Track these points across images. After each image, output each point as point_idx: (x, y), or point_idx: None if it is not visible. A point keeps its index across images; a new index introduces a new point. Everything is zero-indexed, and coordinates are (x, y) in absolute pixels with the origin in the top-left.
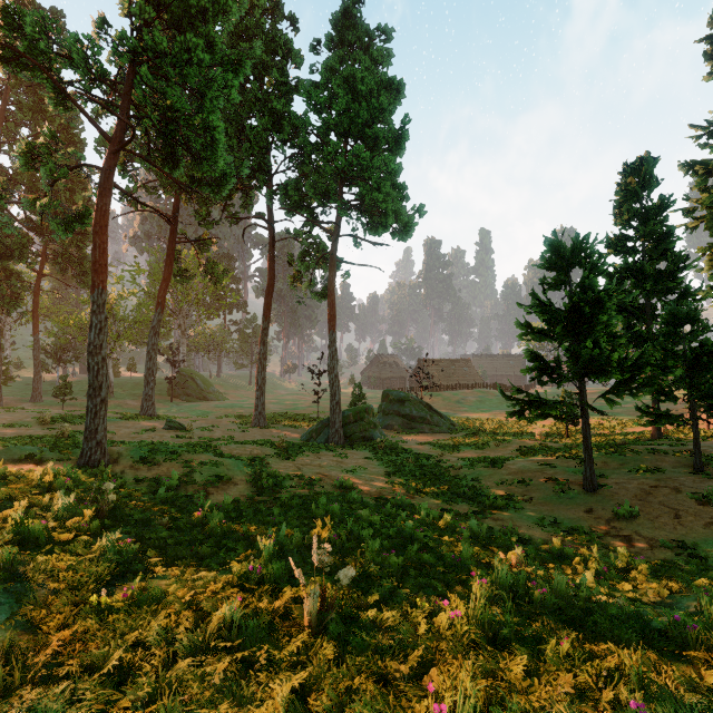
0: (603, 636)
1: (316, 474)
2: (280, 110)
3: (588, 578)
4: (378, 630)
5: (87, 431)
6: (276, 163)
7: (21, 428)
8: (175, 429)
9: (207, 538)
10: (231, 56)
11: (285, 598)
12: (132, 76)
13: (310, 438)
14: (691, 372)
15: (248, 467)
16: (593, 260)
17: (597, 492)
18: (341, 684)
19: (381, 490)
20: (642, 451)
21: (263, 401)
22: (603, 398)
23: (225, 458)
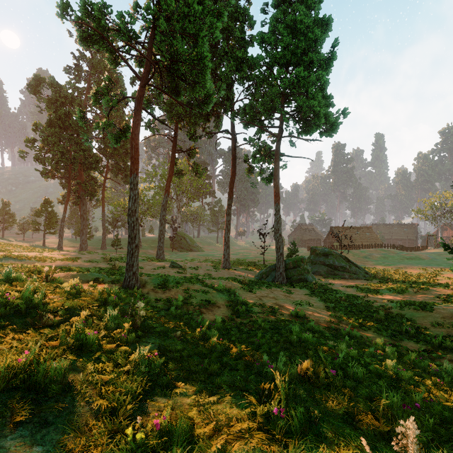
0: None
1: (274, 304)
2: (240, 57)
3: None
4: None
5: (127, 265)
6: (238, 93)
7: (95, 263)
8: (176, 267)
9: (210, 352)
10: (214, 10)
11: None
12: (153, 36)
13: (261, 278)
14: None
15: (226, 295)
16: None
17: None
18: None
19: (328, 321)
20: None
21: (228, 252)
22: None
23: (210, 288)
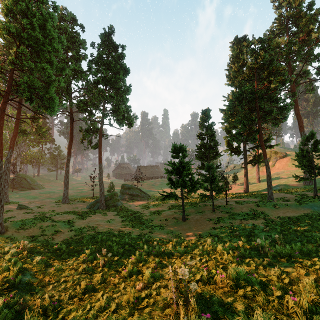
0: (160, 258)
1: (95, 224)
2: (76, 69)
3: (170, 247)
4: (116, 265)
5: None
6: (75, 91)
7: None
8: (23, 208)
9: (63, 254)
10: (60, 66)
11: (95, 263)
12: (13, 69)
13: (90, 207)
14: (211, 183)
15: (67, 225)
16: (184, 153)
17: (185, 221)
18: (109, 272)
19: (120, 228)
20: (202, 205)
21: (67, 192)
22: (187, 193)
23: (56, 222)
